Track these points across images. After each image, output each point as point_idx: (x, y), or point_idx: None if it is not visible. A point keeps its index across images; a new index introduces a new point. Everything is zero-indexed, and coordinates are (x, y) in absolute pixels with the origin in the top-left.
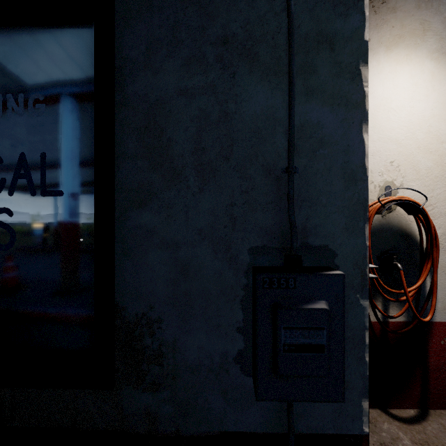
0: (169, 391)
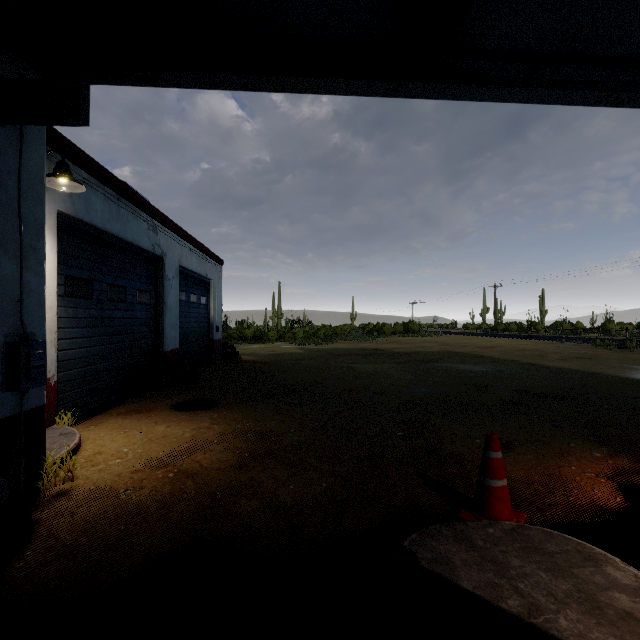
0: None
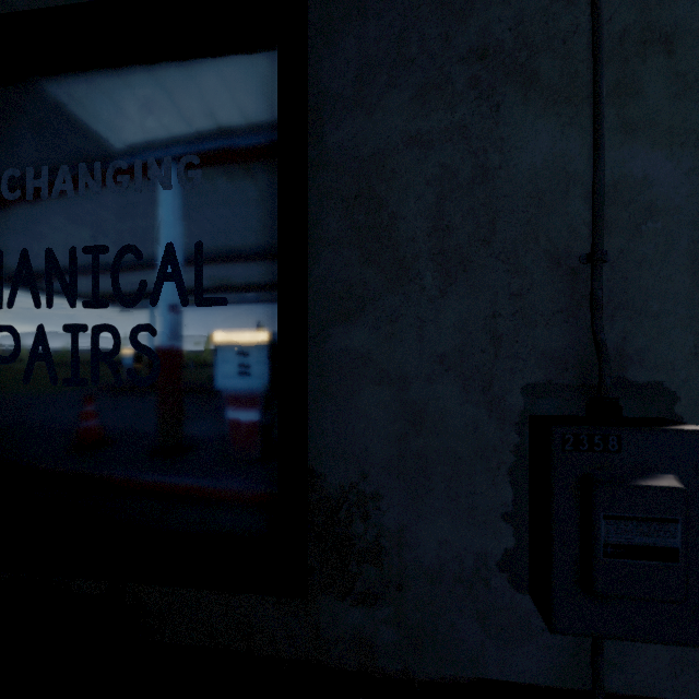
0: (392, 607)
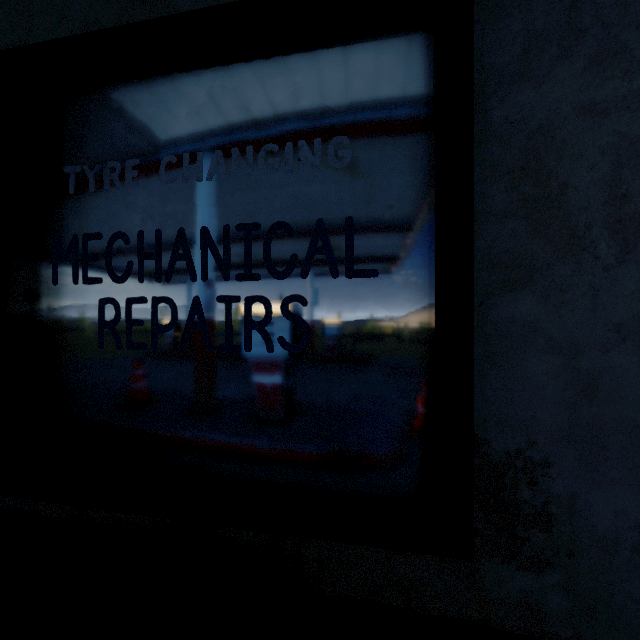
0: (562, 574)
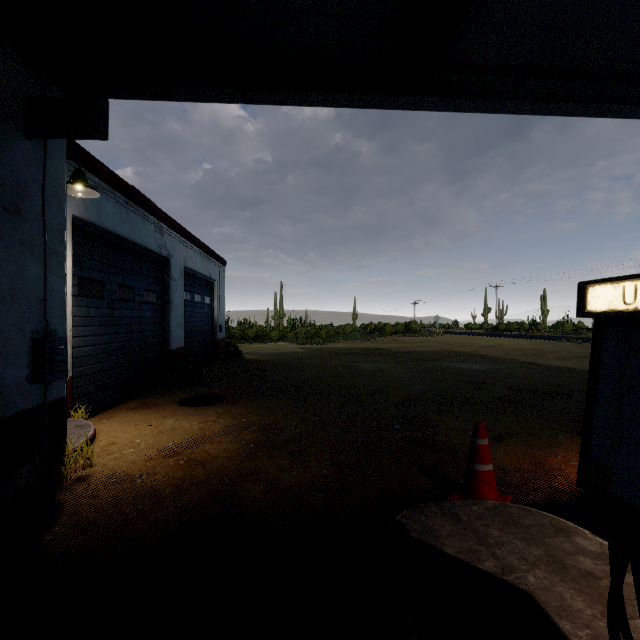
0: None
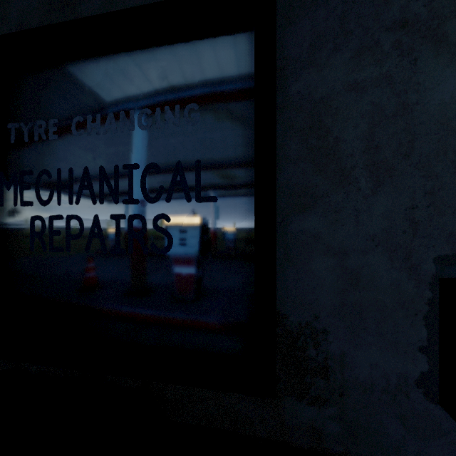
0: (336, 408)
